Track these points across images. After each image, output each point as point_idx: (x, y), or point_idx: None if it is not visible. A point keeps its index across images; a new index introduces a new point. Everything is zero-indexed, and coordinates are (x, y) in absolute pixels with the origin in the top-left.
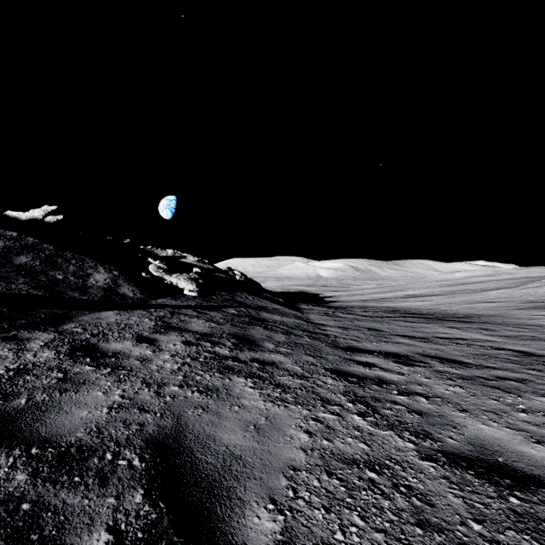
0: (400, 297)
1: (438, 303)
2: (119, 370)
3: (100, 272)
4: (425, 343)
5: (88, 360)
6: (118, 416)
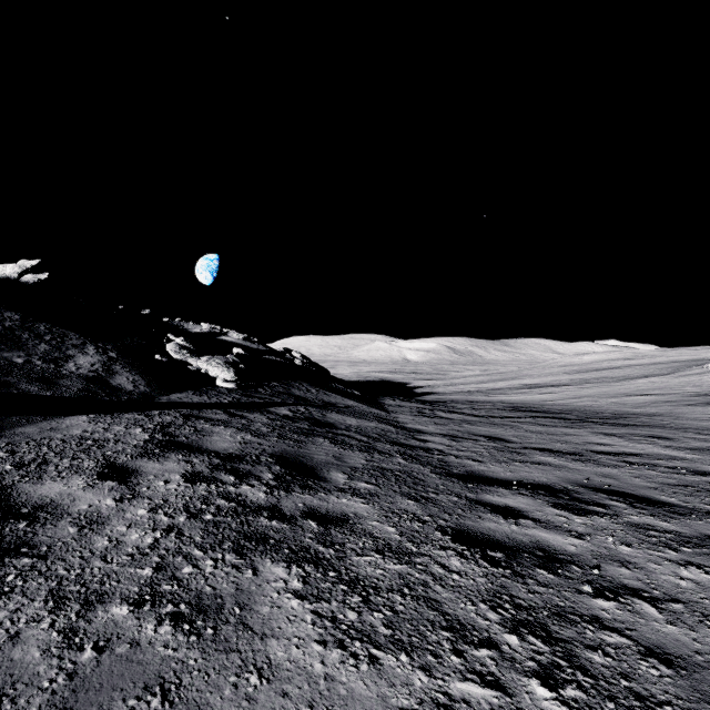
0: (516, 388)
1: (569, 396)
2: (16, 558)
3: (87, 354)
4: (582, 463)
5: None
6: None
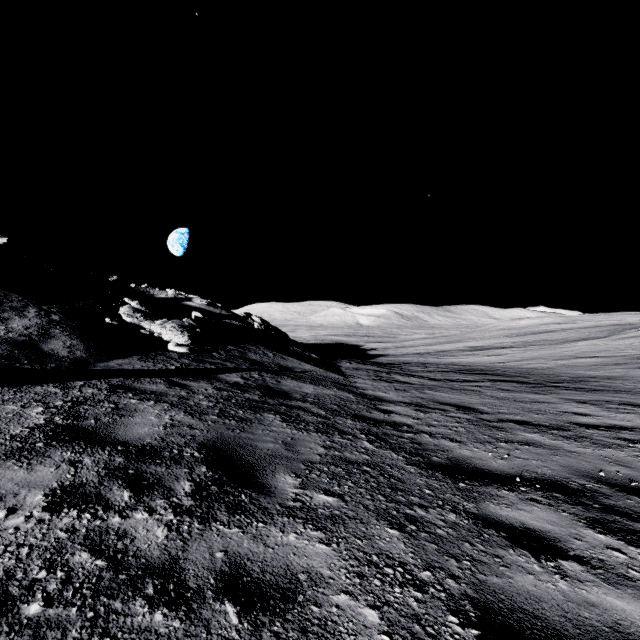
0: (462, 350)
1: (517, 358)
2: None
3: (25, 317)
4: (578, 443)
5: None
6: None
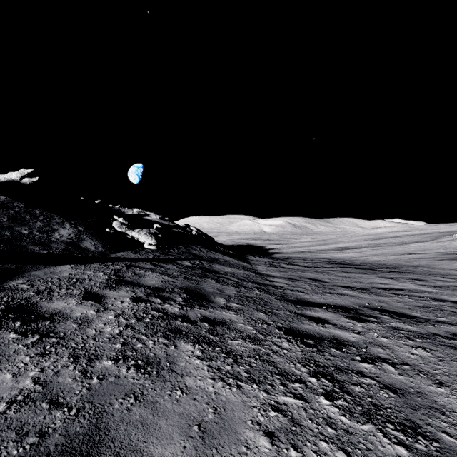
0: (333, 249)
1: (366, 255)
2: (48, 338)
3: (65, 228)
4: (368, 294)
5: (17, 325)
6: (15, 418)
